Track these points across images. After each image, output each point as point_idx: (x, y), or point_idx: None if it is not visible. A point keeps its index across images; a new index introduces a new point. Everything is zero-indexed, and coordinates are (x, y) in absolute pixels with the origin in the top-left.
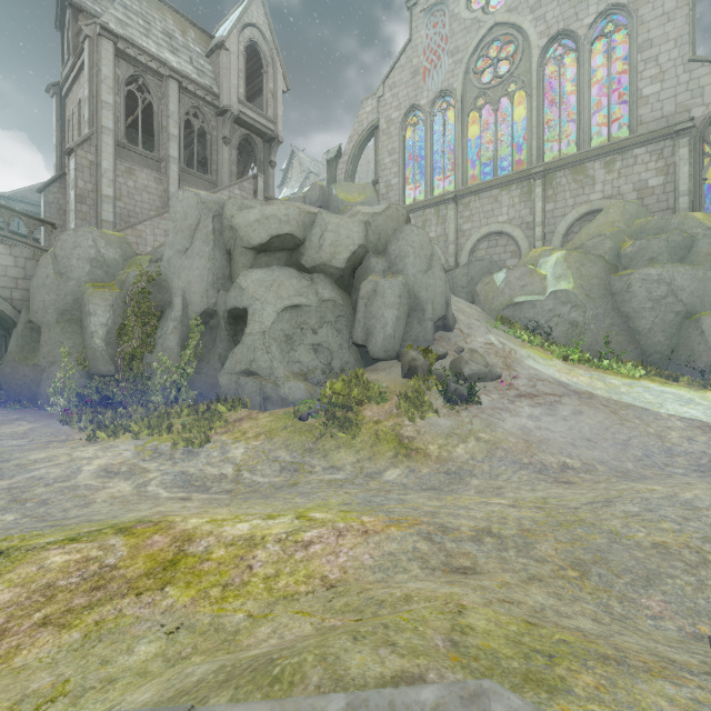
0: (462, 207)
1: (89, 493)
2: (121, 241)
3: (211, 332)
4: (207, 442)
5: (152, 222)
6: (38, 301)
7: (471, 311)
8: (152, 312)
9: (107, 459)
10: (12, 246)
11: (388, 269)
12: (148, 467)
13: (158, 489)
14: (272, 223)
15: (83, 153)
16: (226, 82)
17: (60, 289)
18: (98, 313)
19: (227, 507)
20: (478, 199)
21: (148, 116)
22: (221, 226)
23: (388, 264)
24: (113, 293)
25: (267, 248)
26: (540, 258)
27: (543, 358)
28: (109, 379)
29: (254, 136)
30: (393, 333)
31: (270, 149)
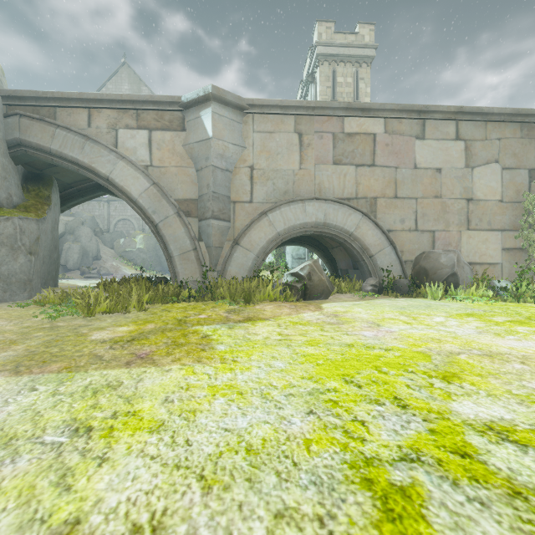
0: (111, 205)
1: None
2: None
3: None
4: None
5: None
6: None
7: (109, 253)
8: None
9: None
10: None
11: (75, 240)
12: None
13: None
14: None
15: None
16: None
17: None
18: None
19: None
20: (118, 203)
21: None
22: None
23: (75, 238)
24: None
25: None
26: (137, 235)
27: (130, 269)
28: None
29: None
30: (77, 262)
31: None
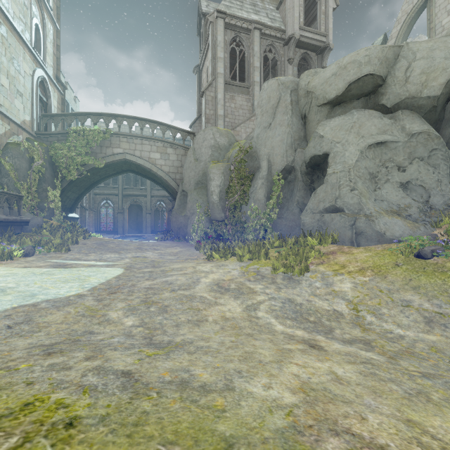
0: None
1: (202, 307)
2: (228, 133)
3: (289, 185)
4: (305, 271)
5: (245, 124)
6: (186, 177)
7: None
8: (246, 176)
9: (219, 274)
10: (176, 149)
11: None
12: (253, 287)
13: (268, 316)
14: (350, 70)
15: (208, 93)
16: (290, 18)
17: (196, 168)
18: (215, 179)
19: (438, 409)
20: None
21: (241, 67)
22: (297, 97)
23: None
24: (223, 165)
25: (342, 99)
26: None
27: None
28: (221, 223)
29: (310, 52)
30: None
31: (322, 58)
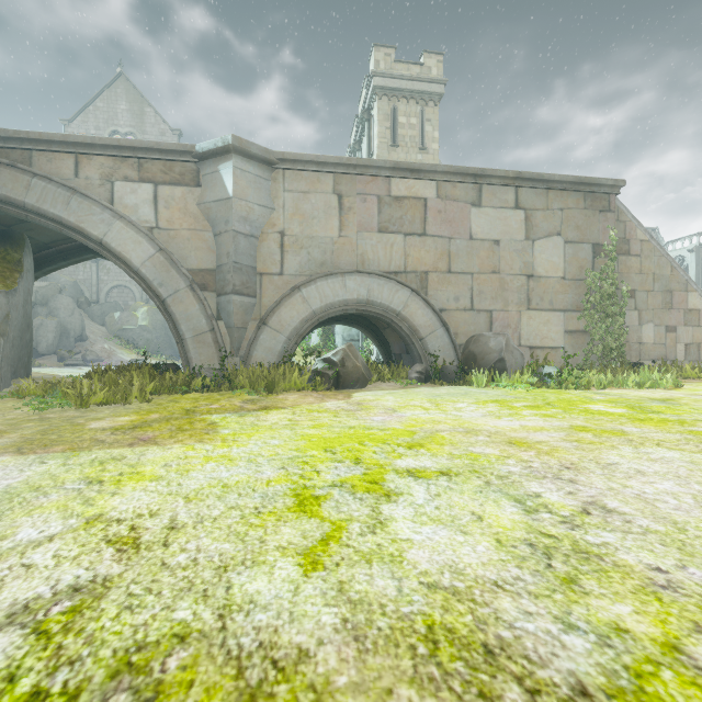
0: (102, 266)
1: None
2: None
3: None
4: None
5: None
6: None
7: (99, 332)
8: None
9: None
10: None
11: (49, 314)
12: None
13: None
14: None
15: None
16: None
17: None
18: None
19: None
20: (112, 264)
21: None
22: None
23: (49, 311)
24: None
25: None
26: (138, 308)
27: (129, 354)
28: None
29: None
30: (53, 344)
31: None
